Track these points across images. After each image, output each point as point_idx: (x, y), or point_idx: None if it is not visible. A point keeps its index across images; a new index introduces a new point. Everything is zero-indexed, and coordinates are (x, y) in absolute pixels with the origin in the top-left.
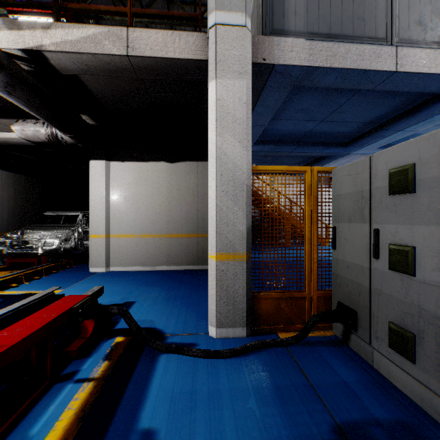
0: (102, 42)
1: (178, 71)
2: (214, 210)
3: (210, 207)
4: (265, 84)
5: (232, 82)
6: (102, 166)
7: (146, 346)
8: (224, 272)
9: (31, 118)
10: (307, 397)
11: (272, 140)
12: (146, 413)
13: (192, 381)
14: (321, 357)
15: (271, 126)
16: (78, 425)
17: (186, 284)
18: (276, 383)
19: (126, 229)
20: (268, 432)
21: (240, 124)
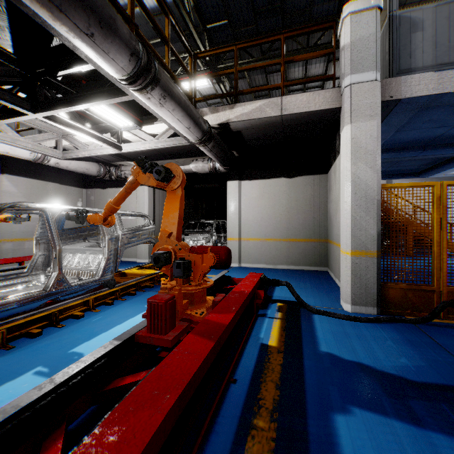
0: (264, 110)
1: (315, 117)
2: (349, 219)
3: (345, 217)
4: (390, 112)
5: (364, 123)
6: (235, 185)
7: (300, 309)
8: (357, 265)
9: (195, 156)
10: (434, 347)
11: (392, 148)
12: (319, 334)
13: (342, 328)
14: (448, 333)
15: (392, 137)
16: (284, 332)
17: (309, 279)
18: (407, 338)
19: (253, 234)
20: (404, 354)
21: (371, 154)
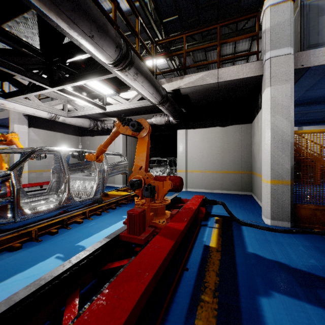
0: (205, 79)
1: (242, 82)
2: (269, 156)
3: (266, 155)
4: (301, 76)
5: (281, 86)
6: (183, 133)
7: (232, 222)
8: (275, 190)
9: (155, 113)
10: None
11: (303, 103)
12: (247, 240)
13: (264, 236)
14: None
15: (302, 94)
16: (220, 237)
17: (238, 201)
18: (315, 245)
19: (196, 167)
20: (312, 256)
21: (286, 109)
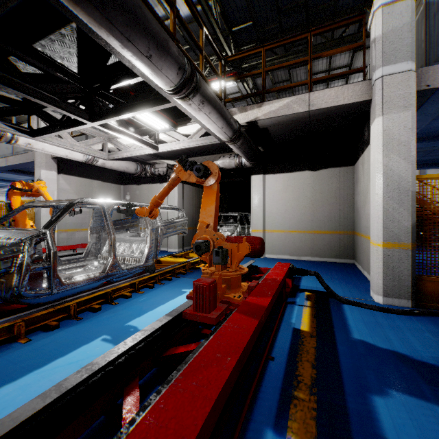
0: (292, 106)
1: (343, 110)
2: (381, 211)
3: (376, 209)
4: (426, 101)
5: (397, 115)
6: (260, 179)
7: (329, 299)
8: (390, 256)
9: (222, 153)
10: None
11: (427, 136)
12: (351, 323)
13: (374, 318)
14: None
15: (427, 125)
16: (314, 319)
17: (335, 271)
18: None
19: (277, 226)
20: None
21: (404, 146)
